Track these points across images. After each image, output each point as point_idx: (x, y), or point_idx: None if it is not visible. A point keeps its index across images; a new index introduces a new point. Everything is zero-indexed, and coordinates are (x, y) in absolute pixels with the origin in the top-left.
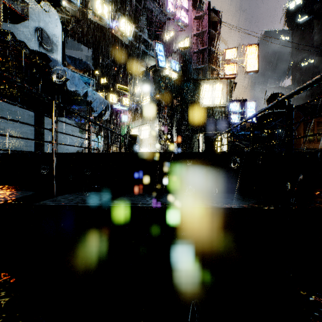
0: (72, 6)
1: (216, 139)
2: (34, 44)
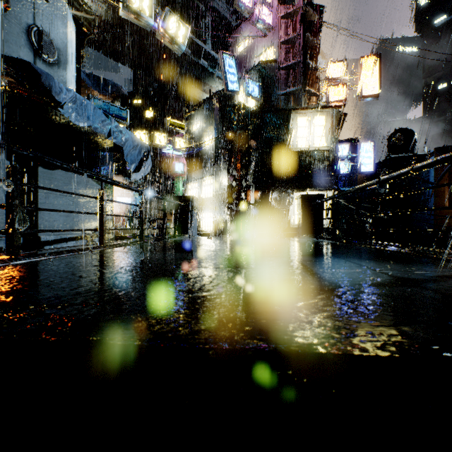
0: None
1: (320, 204)
2: (26, 52)
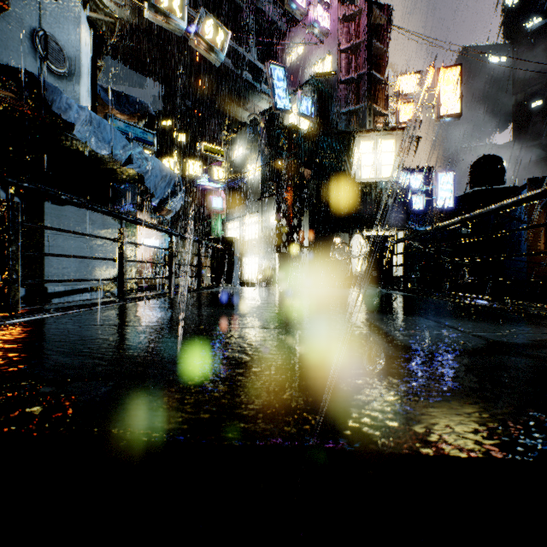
0: None
1: (389, 247)
2: (30, 61)
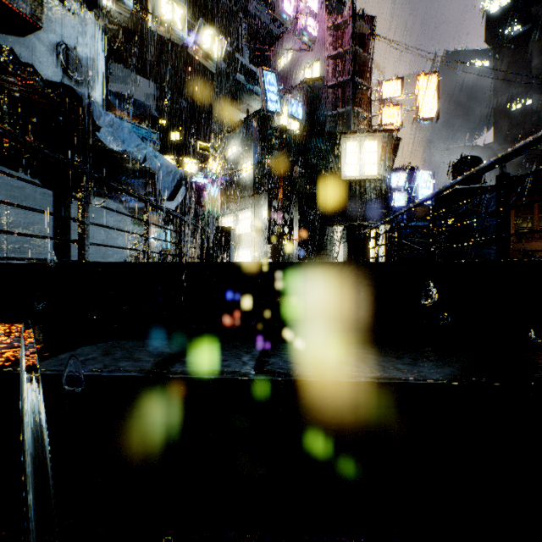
0: (120, 8)
1: (366, 235)
2: (55, 71)
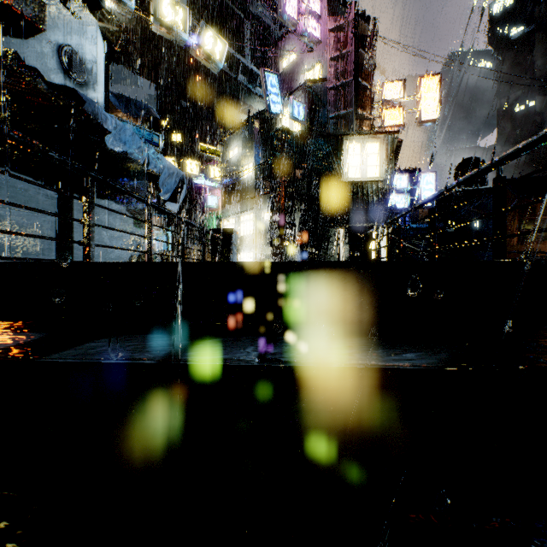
0: (121, 9)
1: (368, 237)
2: (57, 73)
